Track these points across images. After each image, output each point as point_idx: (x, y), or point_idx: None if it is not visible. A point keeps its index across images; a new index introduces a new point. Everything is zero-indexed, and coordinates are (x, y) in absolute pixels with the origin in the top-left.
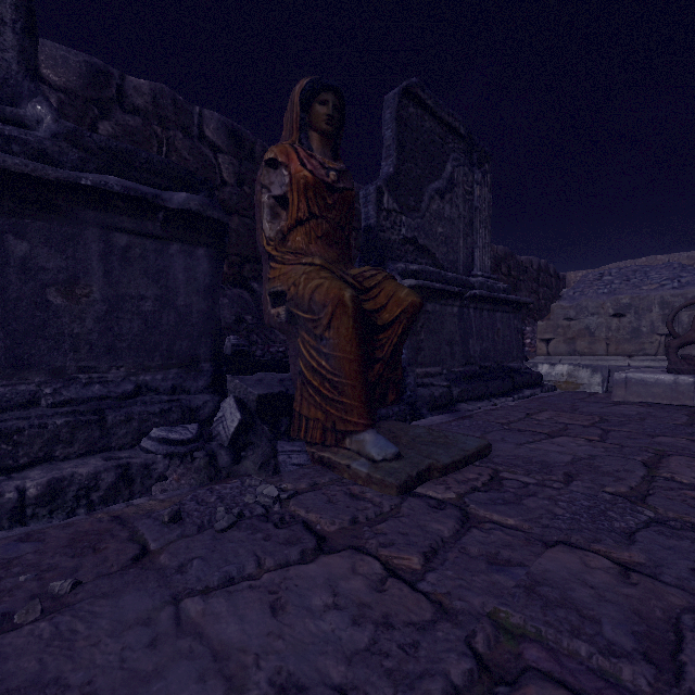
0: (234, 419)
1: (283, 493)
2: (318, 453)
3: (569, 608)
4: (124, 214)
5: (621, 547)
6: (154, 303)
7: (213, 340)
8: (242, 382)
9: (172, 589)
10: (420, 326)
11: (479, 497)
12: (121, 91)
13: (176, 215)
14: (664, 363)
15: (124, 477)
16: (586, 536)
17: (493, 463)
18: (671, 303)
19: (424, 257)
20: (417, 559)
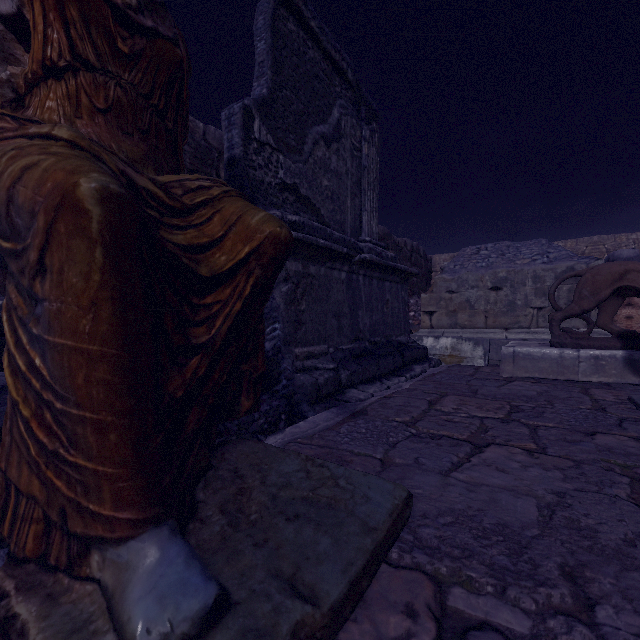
0: None
1: None
2: (11, 601)
3: None
4: None
5: None
6: None
7: None
8: None
9: None
10: (301, 293)
11: None
12: None
13: None
14: (537, 335)
15: None
16: None
17: (423, 547)
18: (543, 277)
19: (307, 212)
20: None
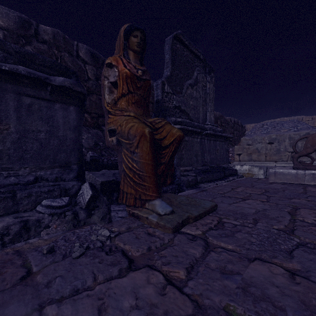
0: (88, 194)
1: (112, 233)
2: (132, 211)
3: (267, 301)
4: (28, 87)
5: (287, 260)
6: (46, 134)
7: (78, 153)
8: (93, 175)
9: (40, 299)
10: (182, 147)
11: (213, 233)
12: (36, 32)
13: (57, 88)
14: (290, 164)
15: (24, 227)
16: (269, 254)
17: (218, 214)
18: (293, 138)
19: (184, 115)
20: (183, 272)
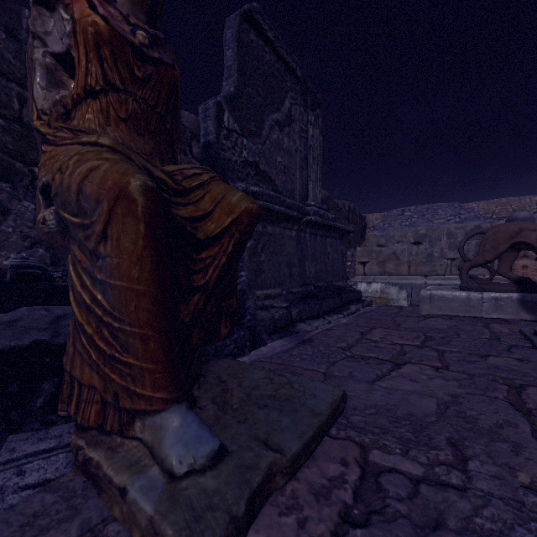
0: None
1: None
2: (85, 451)
3: None
4: None
5: None
6: None
7: None
8: None
9: None
10: (261, 247)
11: None
12: None
13: None
14: (450, 281)
15: None
16: None
17: (354, 427)
18: (455, 234)
19: (264, 183)
20: None
